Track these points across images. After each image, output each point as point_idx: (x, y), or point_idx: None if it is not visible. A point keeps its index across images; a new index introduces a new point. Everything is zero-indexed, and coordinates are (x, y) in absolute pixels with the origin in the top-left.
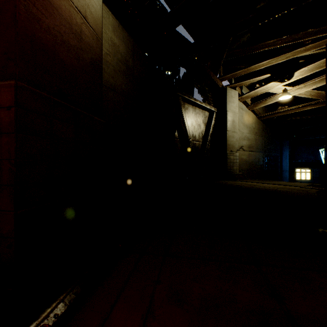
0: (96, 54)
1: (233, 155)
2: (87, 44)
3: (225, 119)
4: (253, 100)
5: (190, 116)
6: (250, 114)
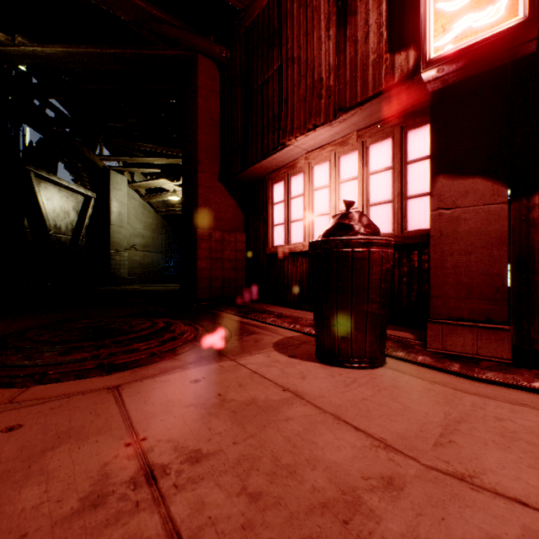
0: None
1: (120, 255)
2: None
3: (108, 209)
4: (150, 190)
5: (52, 200)
6: (146, 207)
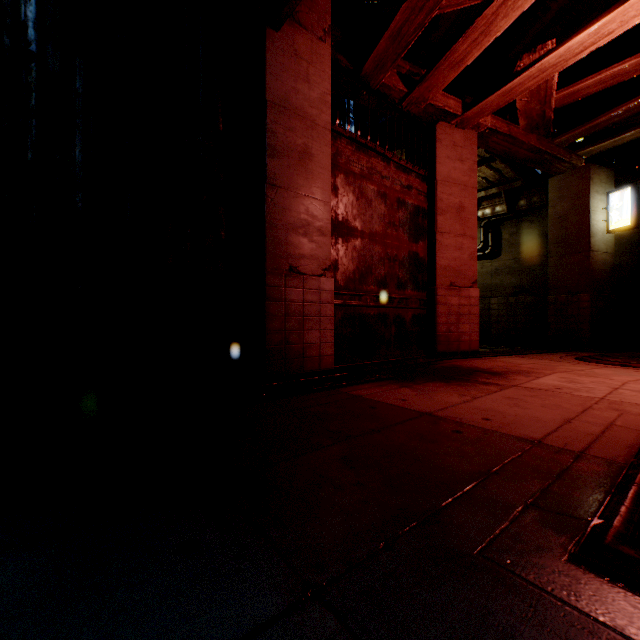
0: (611, 264)
1: None
2: (607, 263)
3: None
4: None
5: None
6: None
